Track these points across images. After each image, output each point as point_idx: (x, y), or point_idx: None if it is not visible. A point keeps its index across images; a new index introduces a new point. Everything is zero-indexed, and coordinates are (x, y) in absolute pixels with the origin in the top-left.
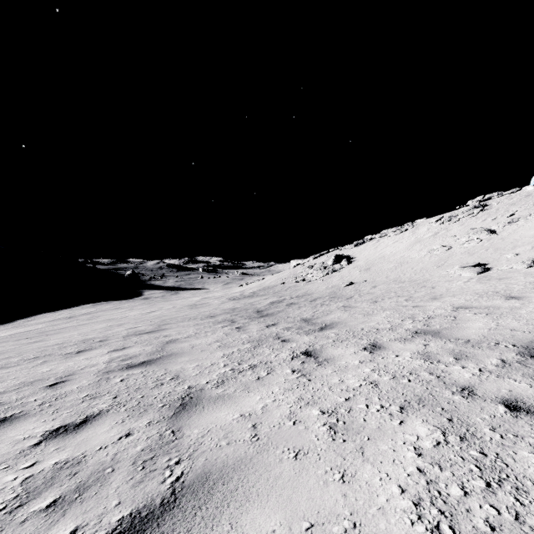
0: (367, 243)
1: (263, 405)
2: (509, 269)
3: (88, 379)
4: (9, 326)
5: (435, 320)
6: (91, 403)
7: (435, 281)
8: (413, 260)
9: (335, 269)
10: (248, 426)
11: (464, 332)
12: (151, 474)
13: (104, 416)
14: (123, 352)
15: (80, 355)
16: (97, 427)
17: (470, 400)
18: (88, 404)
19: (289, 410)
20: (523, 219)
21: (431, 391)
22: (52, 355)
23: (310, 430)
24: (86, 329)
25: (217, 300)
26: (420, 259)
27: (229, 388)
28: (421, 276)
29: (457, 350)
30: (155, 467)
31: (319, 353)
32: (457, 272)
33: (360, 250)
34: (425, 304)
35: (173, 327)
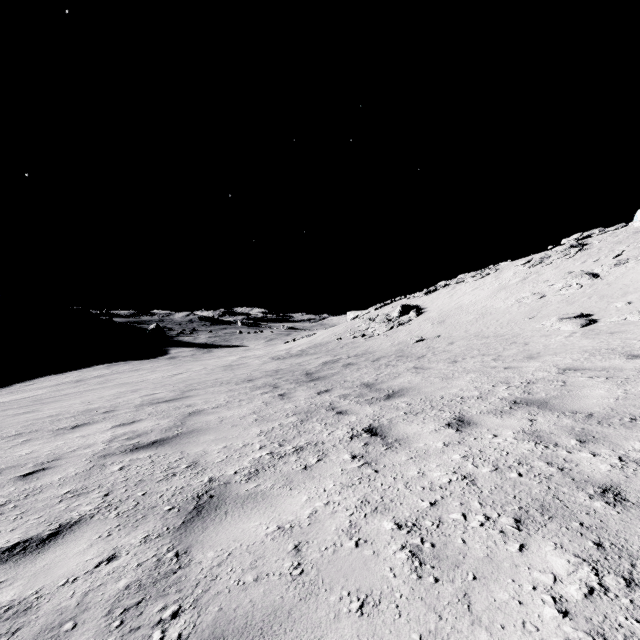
0: (440, 290)
1: (311, 512)
2: (621, 321)
3: (76, 466)
4: (4, 392)
5: (538, 386)
6: (71, 503)
7: (528, 336)
8: (498, 311)
9: (401, 321)
10: (287, 548)
11: (581, 402)
12: (131, 636)
13: (85, 526)
14: (132, 427)
15: (75, 432)
16: (70, 544)
17: (620, 510)
18: (66, 505)
19: (349, 521)
20: (633, 260)
21: (557, 493)
22: (40, 430)
23: (382, 557)
24: (92, 397)
25: (257, 360)
26: (506, 310)
27: (264, 482)
28: (509, 330)
29: (579, 429)
30: (139, 623)
31: (388, 430)
32: (555, 325)
33: (431, 299)
34: (520, 364)
35: (199, 394)
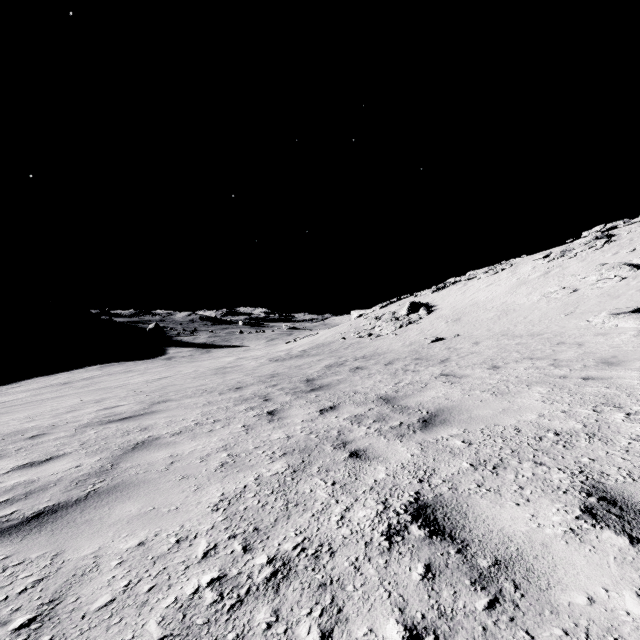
0: (450, 287)
1: None
2: None
3: None
4: None
5: None
6: None
7: (577, 335)
8: (522, 307)
9: (411, 320)
10: None
11: None
12: None
13: None
14: (35, 472)
15: None
16: None
17: None
18: None
19: None
20: None
21: None
22: None
23: None
24: (45, 408)
25: (254, 362)
26: (532, 306)
27: None
28: (546, 328)
29: None
30: None
31: (461, 519)
32: (608, 321)
33: (441, 296)
34: (604, 373)
35: (169, 408)
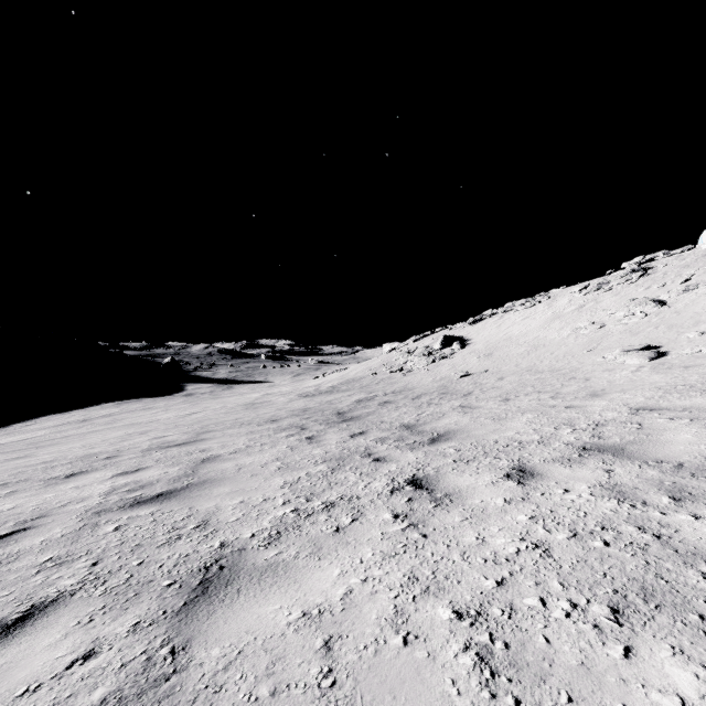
0: (486, 320)
1: (344, 591)
2: (696, 354)
3: (64, 525)
4: (0, 433)
5: (609, 429)
6: (51, 575)
7: (589, 371)
8: (552, 342)
9: (443, 354)
10: (315, 645)
11: (666, 449)
12: None
13: (62, 607)
14: (135, 477)
15: (69, 482)
16: (39, 633)
17: None
18: (44, 577)
19: (394, 606)
20: (704, 285)
21: (659, 570)
22: (30, 480)
23: (440, 662)
24: (94, 439)
25: (283, 397)
26: (561, 341)
27: (287, 548)
28: (566, 364)
29: (669, 483)
30: None
31: (435, 482)
32: (619, 358)
33: (477, 330)
34: (584, 403)
35: (216, 436)
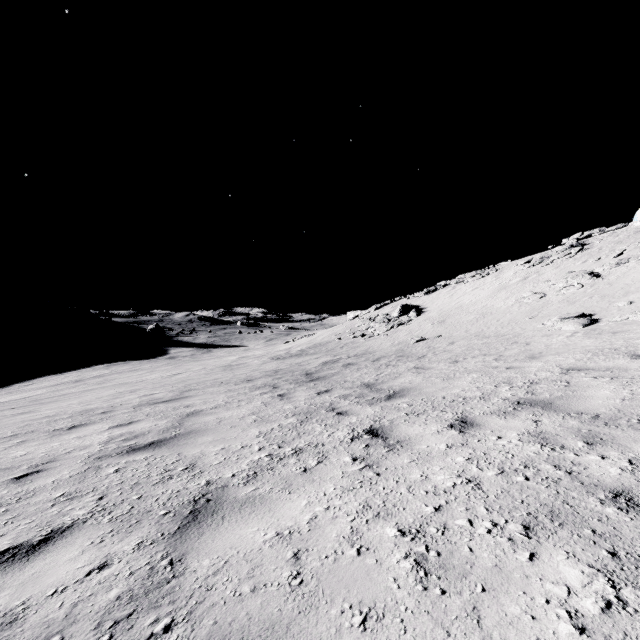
0: (440, 290)
1: (310, 517)
2: (624, 321)
3: (71, 468)
4: (3, 392)
5: (542, 386)
6: (64, 507)
7: (529, 336)
8: (498, 311)
9: (401, 321)
10: (286, 556)
11: (587, 403)
12: None
13: (77, 531)
14: (129, 428)
15: (71, 433)
16: (61, 551)
17: (634, 517)
18: (59, 509)
19: (351, 527)
20: (634, 259)
21: (566, 498)
22: (37, 431)
23: (385, 566)
24: (90, 397)
25: (257, 360)
26: (506, 310)
27: (262, 485)
28: (510, 330)
29: (585, 430)
30: (130, 637)
31: (389, 432)
32: (556, 324)
33: (431, 299)
34: (522, 364)
35: (198, 394)
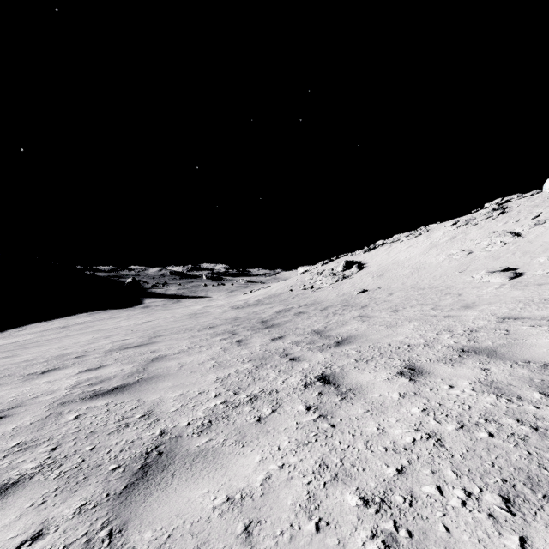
0: (379, 248)
1: (264, 477)
2: (547, 274)
3: (34, 414)
4: None
5: (482, 334)
6: (15, 459)
7: (461, 287)
8: (430, 266)
9: (345, 275)
10: (236, 529)
11: (532, 351)
12: None
13: (20, 489)
14: (97, 373)
15: (43, 377)
16: None
17: None
18: (10, 461)
19: (307, 492)
20: None
21: (541, 461)
22: (12, 375)
23: None
24: (69, 342)
25: (219, 309)
26: (438, 265)
27: (216, 436)
28: (443, 282)
29: (538, 380)
30: None
31: (341, 379)
32: (484, 277)
33: (371, 256)
34: (459, 313)
35: (164, 340)
